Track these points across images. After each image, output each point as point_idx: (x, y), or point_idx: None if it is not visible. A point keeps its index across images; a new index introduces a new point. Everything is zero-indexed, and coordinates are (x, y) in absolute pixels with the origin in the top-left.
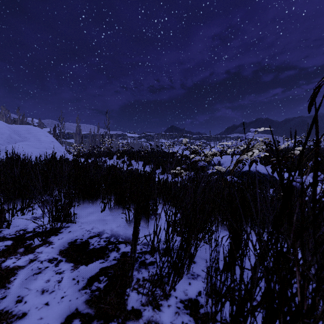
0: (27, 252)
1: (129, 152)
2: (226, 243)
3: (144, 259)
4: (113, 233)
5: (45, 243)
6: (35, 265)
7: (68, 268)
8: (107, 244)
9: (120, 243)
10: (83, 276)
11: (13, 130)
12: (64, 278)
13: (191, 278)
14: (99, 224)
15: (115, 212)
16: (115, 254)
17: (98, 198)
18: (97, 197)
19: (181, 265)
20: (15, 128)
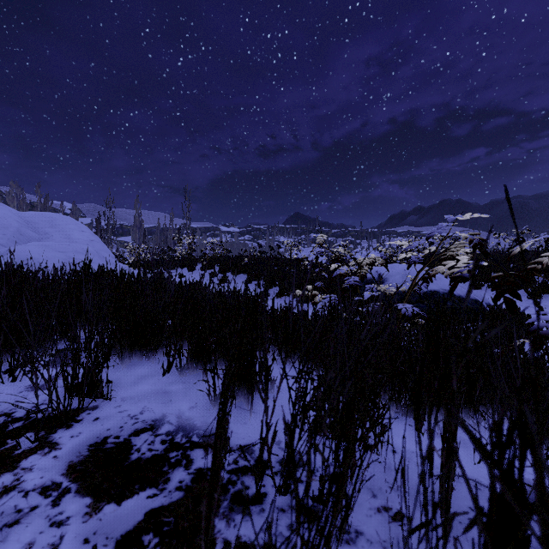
0: (2, 469)
1: (224, 259)
2: (411, 448)
3: (240, 489)
4: (181, 423)
5: (44, 445)
6: (11, 502)
7: (78, 511)
8: (168, 449)
9: (193, 446)
10: (107, 532)
11: (26, 222)
12: (66, 539)
13: (343, 540)
14: (156, 402)
15: (189, 375)
16: (181, 474)
17: (159, 347)
18: (157, 344)
19: (325, 539)
20: (29, 218)
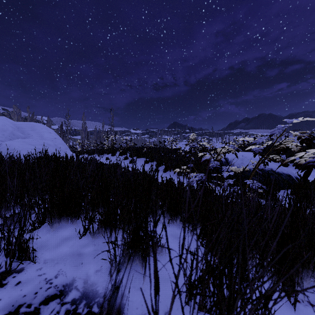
0: None
1: (132, 148)
2: None
3: None
4: (86, 289)
5: None
6: None
7: None
8: None
9: None
10: None
11: (17, 127)
12: None
13: None
14: (70, 265)
15: (99, 237)
16: None
17: (81, 213)
18: (79, 211)
19: None
20: (19, 125)
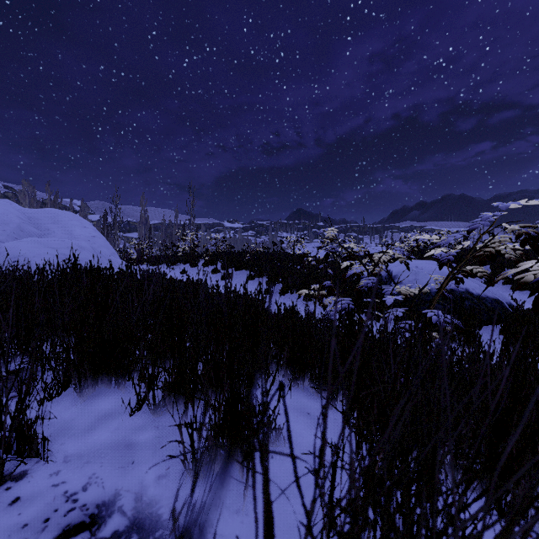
0: None
1: (226, 254)
2: None
3: None
4: (138, 513)
5: None
6: None
7: None
8: None
9: None
10: None
11: (29, 218)
12: None
13: None
14: (111, 465)
15: (166, 413)
16: None
17: (133, 370)
18: (131, 366)
19: None
20: (32, 214)
